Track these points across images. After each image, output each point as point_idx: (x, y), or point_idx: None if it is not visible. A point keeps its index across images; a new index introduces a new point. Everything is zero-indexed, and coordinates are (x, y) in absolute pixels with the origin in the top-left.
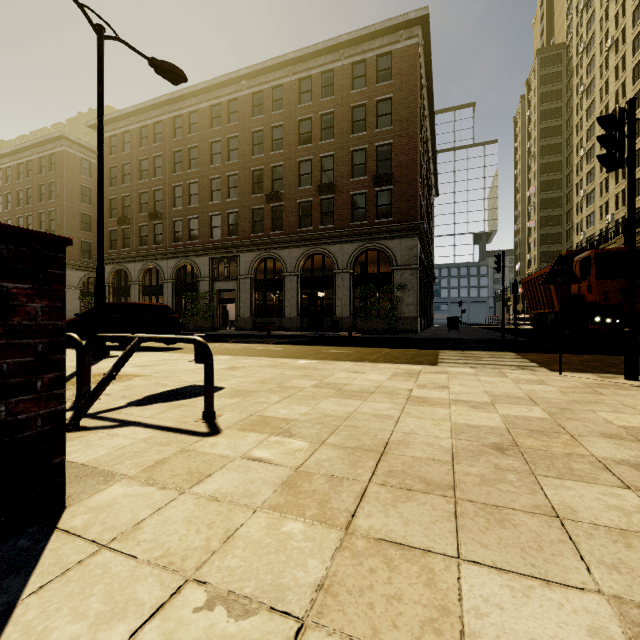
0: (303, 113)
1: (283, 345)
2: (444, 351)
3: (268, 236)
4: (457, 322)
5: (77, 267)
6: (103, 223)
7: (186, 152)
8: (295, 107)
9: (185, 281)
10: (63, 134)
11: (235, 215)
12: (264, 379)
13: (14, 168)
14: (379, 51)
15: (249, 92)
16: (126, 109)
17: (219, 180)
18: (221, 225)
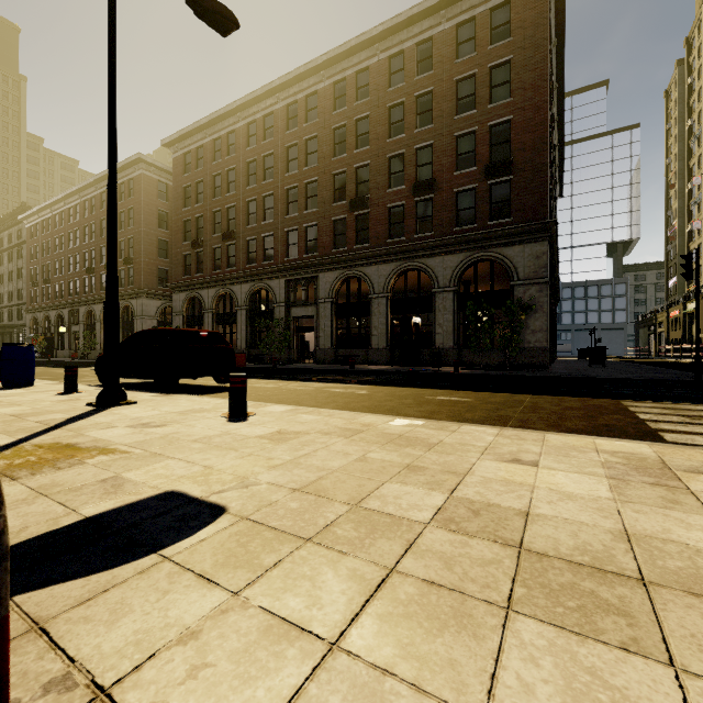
0: (394, 98)
1: (368, 386)
2: (630, 402)
3: (351, 251)
4: (603, 354)
5: (154, 296)
6: (116, 215)
7: (260, 161)
8: (384, 92)
9: (259, 307)
10: (140, 157)
11: (314, 229)
12: (324, 477)
13: (98, 197)
14: (493, 2)
15: (329, 82)
16: (199, 121)
17: (296, 190)
18: (298, 241)
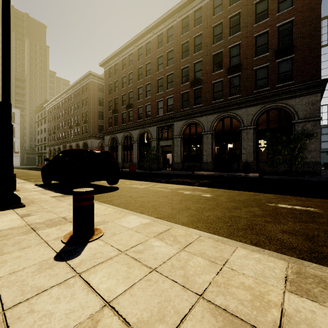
0: (216, 21)
1: (209, 188)
2: None
3: (192, 109)
4: None
5: (97, 138)
6: (8, 53)
7: (144, 67)
8: (210, 19)
9: (144, 141)
10: (90, 72)
11: (171, 99)
12: None
13: (73, 93)
14: None
15: (179, 20)
16: (115, 51)
17: (162, 79)
18: (163, 106)
